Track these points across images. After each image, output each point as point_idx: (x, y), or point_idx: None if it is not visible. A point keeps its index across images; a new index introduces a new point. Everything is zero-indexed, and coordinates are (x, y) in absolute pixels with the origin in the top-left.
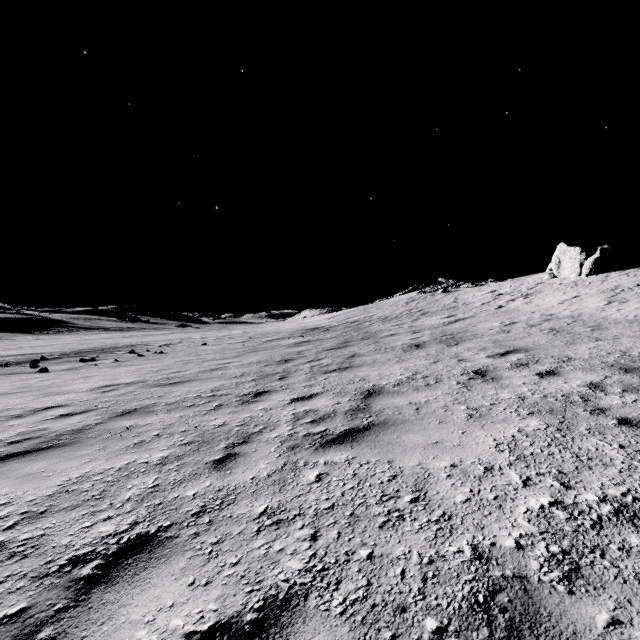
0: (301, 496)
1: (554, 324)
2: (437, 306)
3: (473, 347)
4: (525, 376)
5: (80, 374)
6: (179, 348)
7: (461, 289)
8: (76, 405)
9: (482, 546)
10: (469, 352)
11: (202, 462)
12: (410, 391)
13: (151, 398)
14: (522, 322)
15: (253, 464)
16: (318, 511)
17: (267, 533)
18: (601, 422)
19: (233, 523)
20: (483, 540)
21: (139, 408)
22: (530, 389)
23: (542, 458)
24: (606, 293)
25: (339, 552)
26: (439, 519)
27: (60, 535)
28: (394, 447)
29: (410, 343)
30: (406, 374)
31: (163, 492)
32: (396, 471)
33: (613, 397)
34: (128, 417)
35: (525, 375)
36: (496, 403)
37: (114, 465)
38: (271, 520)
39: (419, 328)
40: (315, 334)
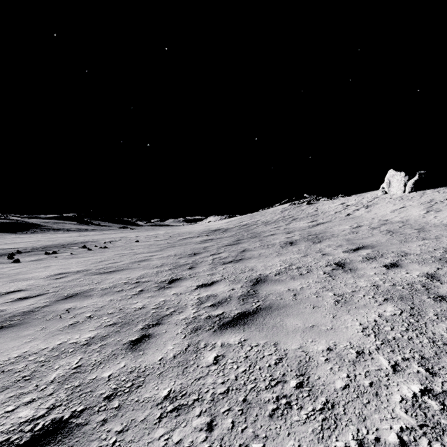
0: (200, 379)
1: (389, 227)
2: (303, 214)
3: (332, 244)
4: (375, 267)
5: (42, 264)
6: (118, 244)
7: (320, 202)
8: (33, 290)
9: (367, 442)
10: (330, 248)
11: (121, 343)
12: (288, 279)
13: (91, 284)
14: (366, 225)
15: (162, 345)
16: (214, 396)
17: (168, 421)
18: (445, 308)
19: (139, 408)
20: (367, 434)
21: (80, 292)
22: (381, 278)
23: (404, 343)
24: (424, 205)
25: (233, 446)
26: (323, 408)
27: None
28: (278, 330)
29: (285, 241)
30: (284, 265)
31: (83, 373)
32: (281, 354)
33: None
34: (70, 300)
35: (375, 267)
36: (356, 290)
37: (48, 345)
38: (172, 405)
39: (291, 230)
40: (217, 234)
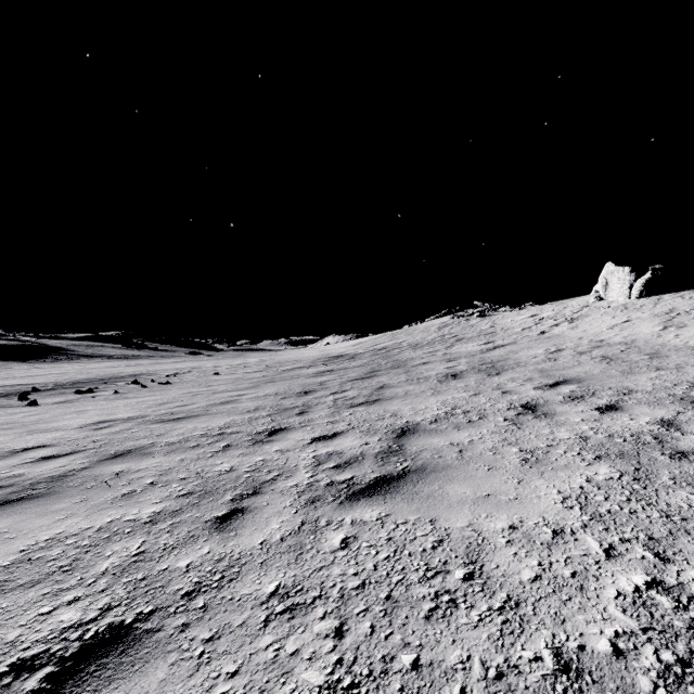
0: (322, 569)
1: (606, 351)
2: (473, 332)
3: (517, 377)
4: (583, 411)
5: (73, 408)
6: (188, 378)
7: (498, 313)
8: (62, 445)
9: (567, 650)
10: (513, 383)
11: (201, 520)
12: (450, 429)
13: (150, 437)
14: (569, 349)
15: (264, 523)
16: (344, 592)
17: (278, 625)
18: (686, 469)
19: (234, 609)
20: (567, 641)
21: (134, 449)
22: (591, 427)
23: (623, 518)
24: (660, 317)
25: (373, 657)
26: (503, 606)
27: (8, 626)
28: (436, 501)
29: (446, 372)
30: (444, 408)
31: (149, 562)
32: (441, 534)
33: (693, 437)
34: (120, 460)
35: (582, 410)
36: (554, 444)
37: (94, 523)
38: (283, 605)
39: (454, 356)
40: (339, 362)
